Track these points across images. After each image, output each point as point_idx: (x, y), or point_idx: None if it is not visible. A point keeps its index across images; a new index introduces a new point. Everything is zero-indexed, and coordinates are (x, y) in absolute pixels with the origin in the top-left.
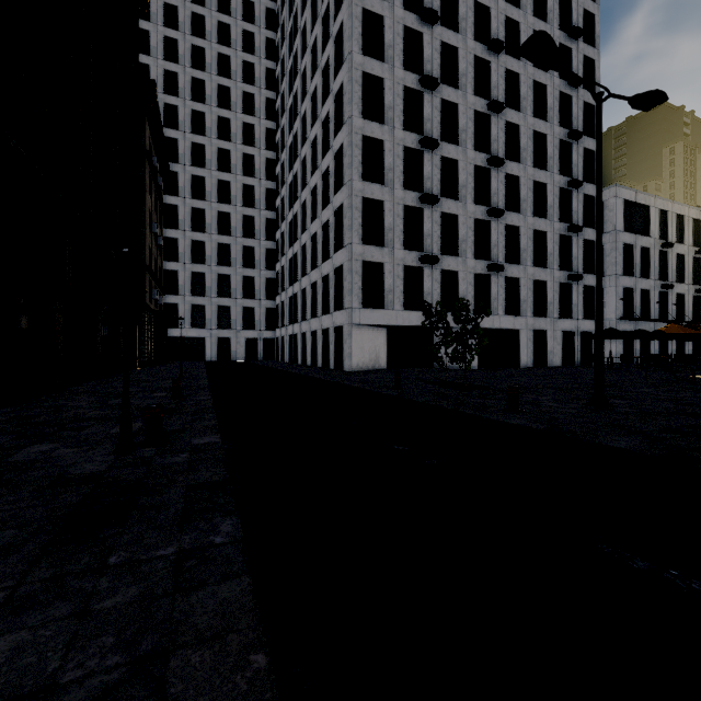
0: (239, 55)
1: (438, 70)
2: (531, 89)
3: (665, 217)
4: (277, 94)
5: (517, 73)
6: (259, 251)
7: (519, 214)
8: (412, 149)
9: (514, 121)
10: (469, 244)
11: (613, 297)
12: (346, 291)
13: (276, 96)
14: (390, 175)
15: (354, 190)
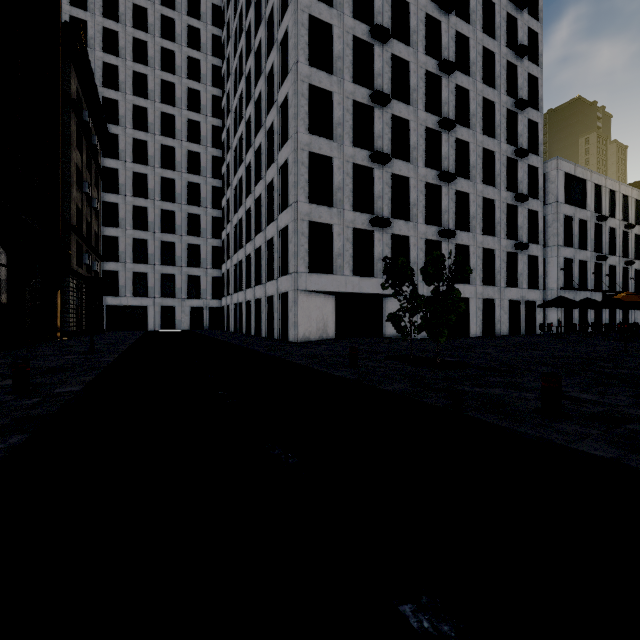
0: (184, 19)
1: (389, 24)
2: (480, 54)
3: (599, 192)
4: (223, 60)
5: (467, 37)
6: (204, 219)
7: (469, 180)
8: (362, 104)
9: (464, 85)
10: (420, 209)
11: (555, 267)
12: (291, 254)
13: (222, 62)
14: (339, 130)
15: (300, 143)
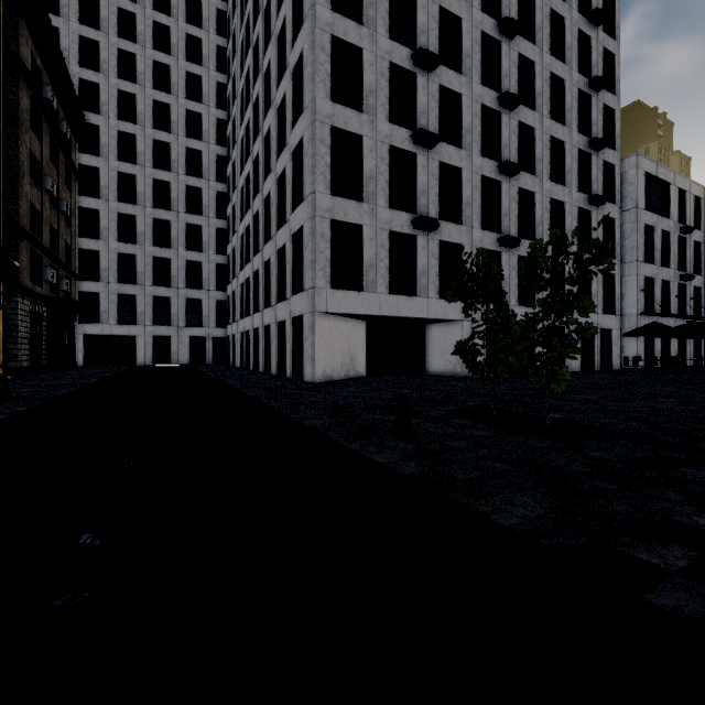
0: None
1: None
2: (548, 18)
3: (682, 198)
4: (229, 38)
5: None
6: (207, 230)
7: (534, 176)
8: (401, 69)
9: (528, 55)
10: (475, 209)
11: (634, 287)
12: (307, 264)
13: (227, 40)
14: (371, 100)
15: (318, 113)
